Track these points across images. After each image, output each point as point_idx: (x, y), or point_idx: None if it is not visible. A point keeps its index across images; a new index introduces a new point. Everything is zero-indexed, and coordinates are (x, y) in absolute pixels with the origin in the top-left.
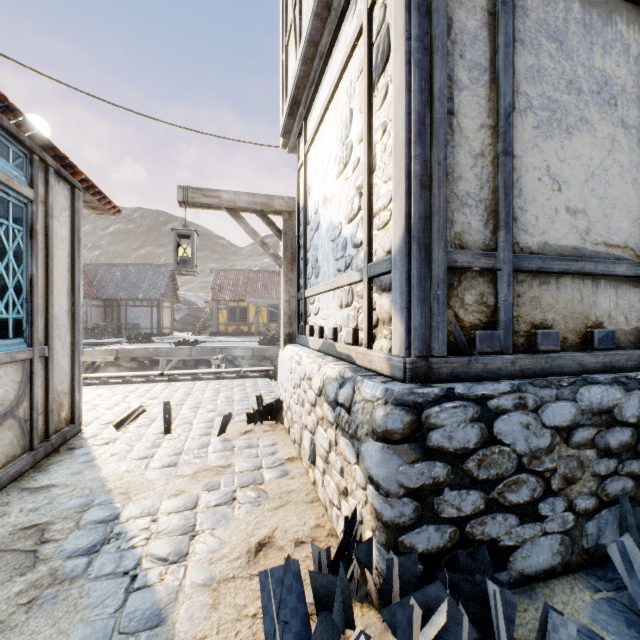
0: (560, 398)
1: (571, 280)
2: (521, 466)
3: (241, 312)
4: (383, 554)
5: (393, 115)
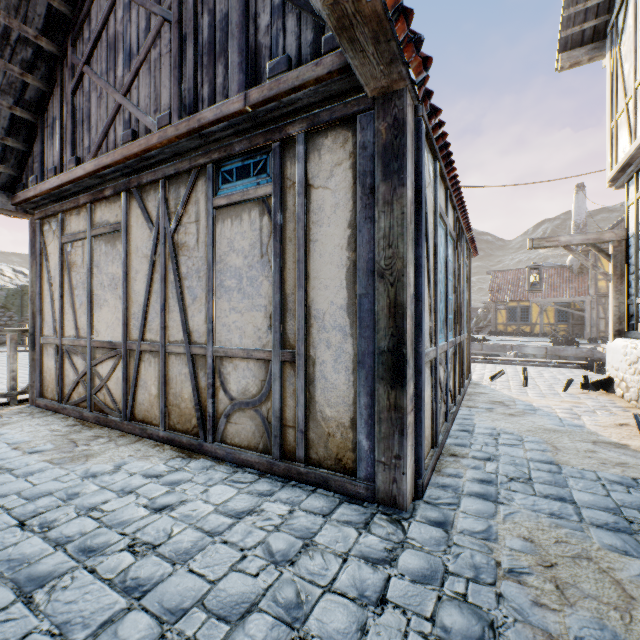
0: None
1: None
2: None
3: (521, 312)
4: None
5: None
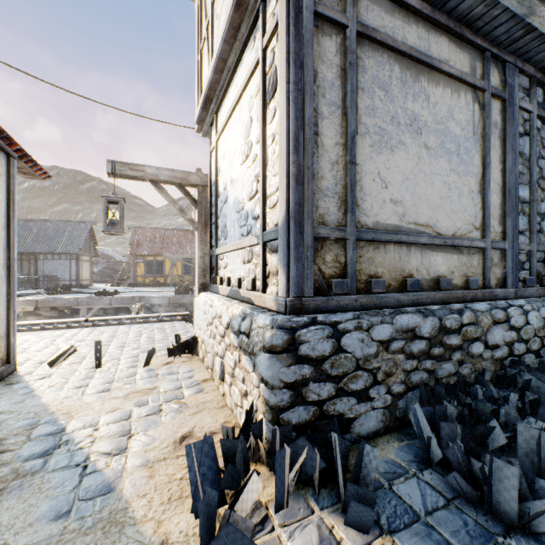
0: (383, 322)
1: (393, 246)
2: (358, 366)
3: (158, 265)
4: (270, 427)
5: (279, 131)
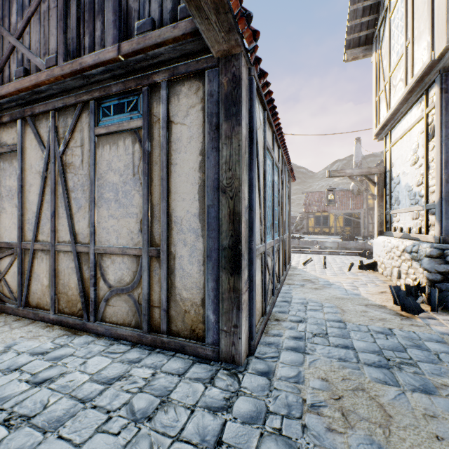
0: None
1: None
2: None
3: (323, 219)
4: (429, 288)
5: (435, 158)
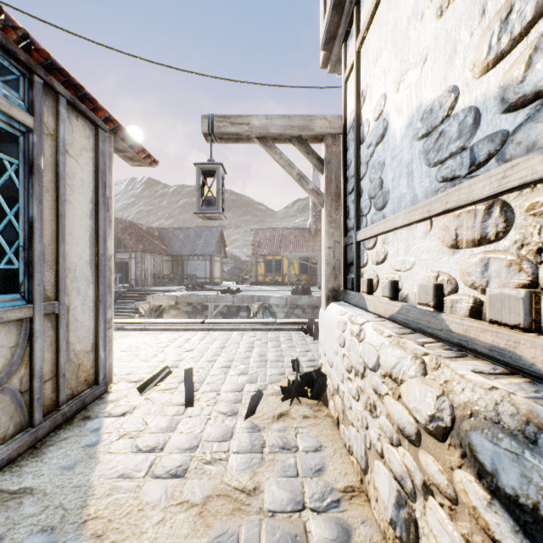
0: None
1: None
2: None
3: (276, 264)
4: None
5: None
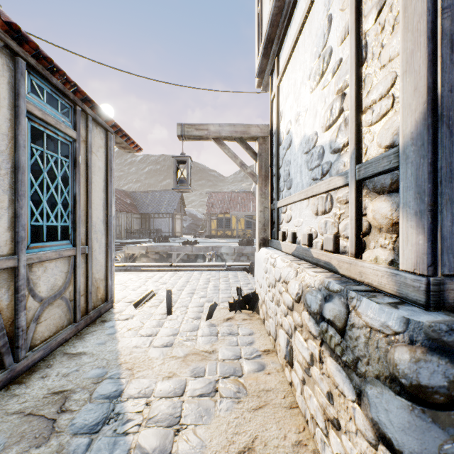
0: None
1: None
2: None
3: (226, 221)
4: None
5: None
